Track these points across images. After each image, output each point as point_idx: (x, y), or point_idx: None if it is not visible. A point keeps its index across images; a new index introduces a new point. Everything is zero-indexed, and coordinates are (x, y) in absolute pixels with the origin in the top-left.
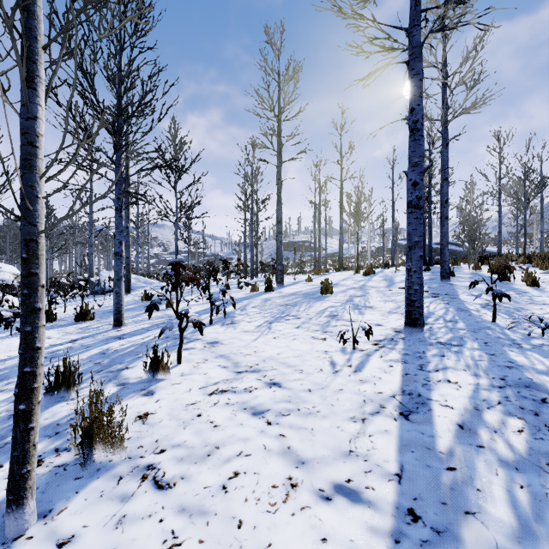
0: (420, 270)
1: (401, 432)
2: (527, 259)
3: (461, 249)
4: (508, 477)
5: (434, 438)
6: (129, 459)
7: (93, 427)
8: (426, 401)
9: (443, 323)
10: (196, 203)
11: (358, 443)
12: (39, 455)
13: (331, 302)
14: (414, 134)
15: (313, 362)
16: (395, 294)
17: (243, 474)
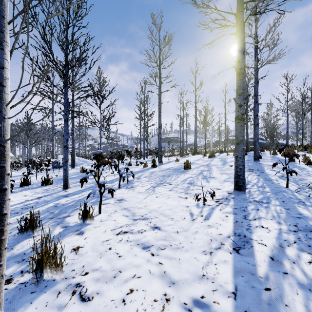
0: (243, 157)
1: (234, 262)
2: (304, 148)
3: (264, 141)
4: (305, 296)
5: (255, 267)
6: (65, 279)
7: (43, 258)
8: (249, 240)
9: (257, 188)
10: (111, 116)
11: (207, 269)
12: (11, 275)
13: (190, 174)
14: (240, 76)
15: (179, 213)
16: (227, 169)
17: (135, 291)
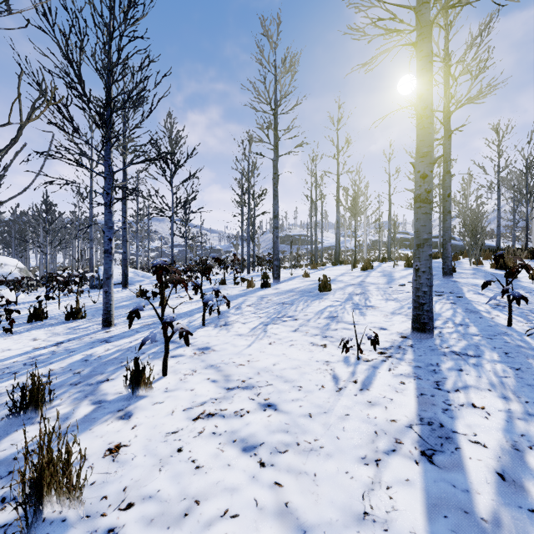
0: (430, 270)
1: (426, 483)
2: (530, 254)
3: (456, 242)
4: None
5: (470, 495)
6: (86, 518)
7: (44, 476)
8: (451, 435)
9: (454, 327)
10: (191, 198)
11: (373, 499)
12: None
13: (330, 301)
14: (423, 121)
15: (313, 376)
16: (396, 292)
17: None
